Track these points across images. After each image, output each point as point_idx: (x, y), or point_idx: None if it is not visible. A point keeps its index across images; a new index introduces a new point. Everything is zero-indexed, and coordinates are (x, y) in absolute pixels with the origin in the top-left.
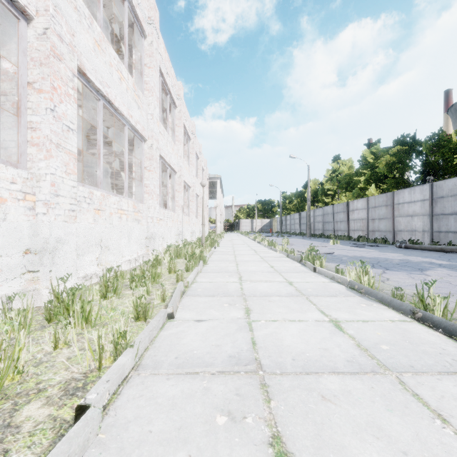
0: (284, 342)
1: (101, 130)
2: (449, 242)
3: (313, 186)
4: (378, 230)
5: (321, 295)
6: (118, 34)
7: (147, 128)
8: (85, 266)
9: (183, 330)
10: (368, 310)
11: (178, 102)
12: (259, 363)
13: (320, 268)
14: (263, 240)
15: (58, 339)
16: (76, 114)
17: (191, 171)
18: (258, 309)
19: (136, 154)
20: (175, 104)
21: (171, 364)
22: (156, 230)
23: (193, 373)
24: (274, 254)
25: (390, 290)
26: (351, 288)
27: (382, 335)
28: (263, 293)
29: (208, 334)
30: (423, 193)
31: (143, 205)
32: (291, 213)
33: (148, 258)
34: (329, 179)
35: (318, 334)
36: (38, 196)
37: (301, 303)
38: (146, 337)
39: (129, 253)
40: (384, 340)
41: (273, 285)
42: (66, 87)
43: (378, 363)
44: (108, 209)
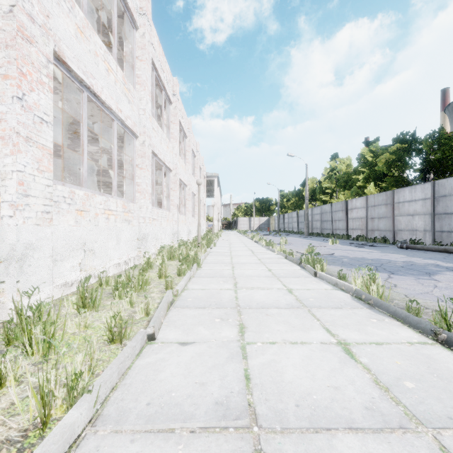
0: (285, 376)
1: (85, 124)
2: (452, 242)
3: (310, 185)
4: (377, 229)
5: (325, 307)
6: (108, 26)
7: (139, 124)
8: (65, 273)
9: (164, 358)
10: (380, 327)
11: (174, 98)
12: (253, 412)
13: (322, 273)
14: (260, 239)
15: (5, 375)
16: (51, 105)
17: (187, 169)
18: (253, 326)
19: (127, 151)
20: (170, 100)
21: (140, 415)
22: (149, 230)
23: (166, 429)
24: (272, 255)
25: (400, 300)
26: (357, 298)
27: (402, 365)
28: (260, 303)
29: (193, 365)
30: (424, 191)
31: (135, 204)
32: (289, 212)
33: (139, 260)
34: (327, 177)
35: (326, 363)
36: (3, 197)
37: (303, 317)
38: (112, 373)
39: (118, 256)
40: (406, 373)
41: (271, 293)
42: (39, 74)
43: (406, 413)
44: (93, 210)
